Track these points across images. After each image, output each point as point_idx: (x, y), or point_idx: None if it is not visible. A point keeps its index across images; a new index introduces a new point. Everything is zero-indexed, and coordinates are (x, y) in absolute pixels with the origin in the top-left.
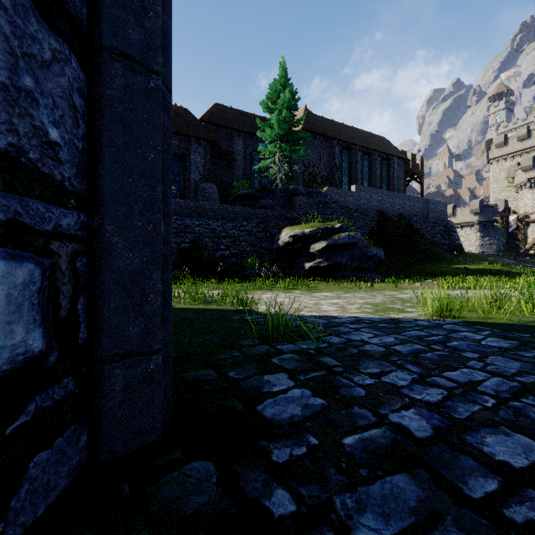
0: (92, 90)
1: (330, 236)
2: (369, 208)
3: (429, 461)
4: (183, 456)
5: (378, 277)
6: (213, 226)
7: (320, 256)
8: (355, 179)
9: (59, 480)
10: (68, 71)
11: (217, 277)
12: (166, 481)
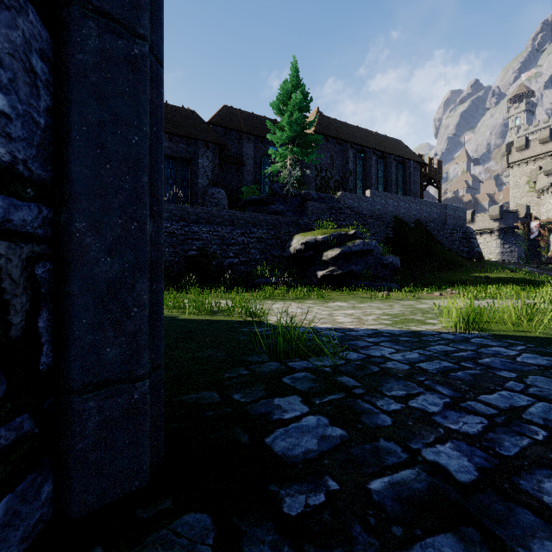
0: (59, 54)
1: (344, 243)
2: (385, 214)
3: (478, 515)
4: (174, 506)
5: (394, 286)
6: (221, 233)
7: (333, 264)
8: (370, 184)
9: (9, 548)
10: (22, 24)
11: (226, 286)
12: (150, 543)
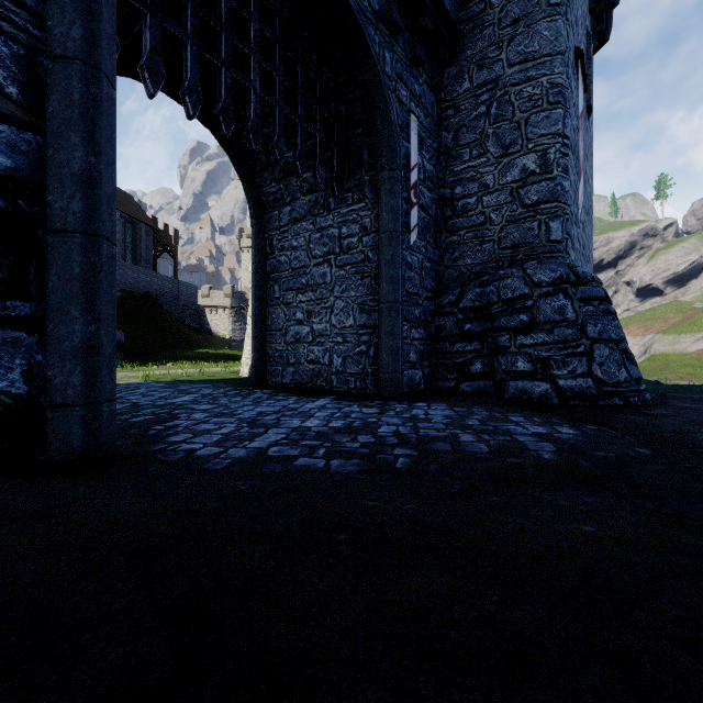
0: None
1: None
2: None
3: None
4: None
5: (117, 362)
6: None
7: None
8: None
9: None
10: None
11: None
12: None
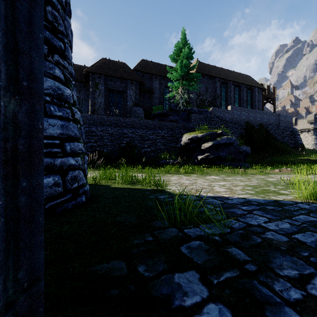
0: None
1: (215, 139)
2: (240, 120)
3: None
4: None
5: (246, 165)
6: (140, 133)
7: (208, 151)
8: (230, 102)
9: None
10: None
11: (142, 165)
12: None
